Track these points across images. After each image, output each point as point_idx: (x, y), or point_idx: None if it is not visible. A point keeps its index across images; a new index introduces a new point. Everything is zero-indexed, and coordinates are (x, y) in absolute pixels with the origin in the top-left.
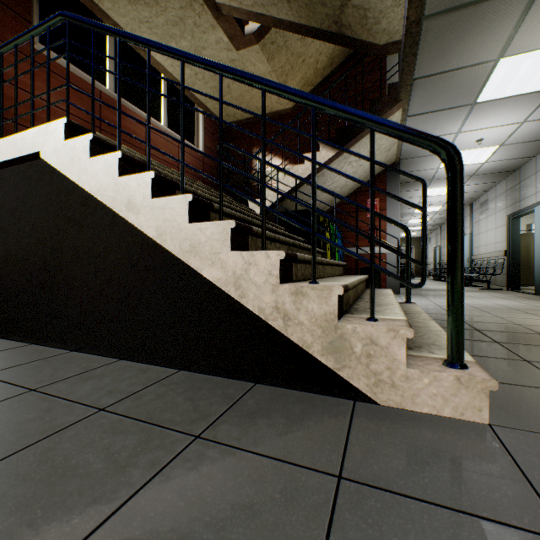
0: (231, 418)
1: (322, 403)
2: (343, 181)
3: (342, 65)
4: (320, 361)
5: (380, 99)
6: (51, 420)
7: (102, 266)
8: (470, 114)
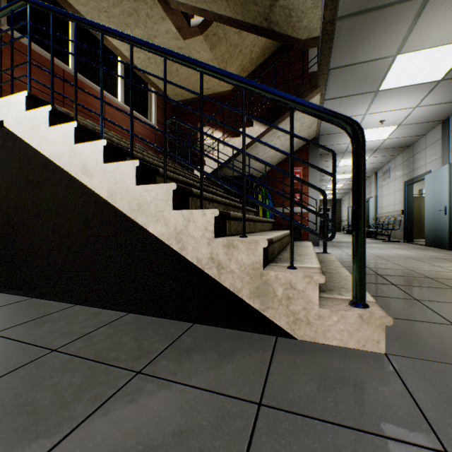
0: (170, 354)
1: (249, 339)
2: (273, 152)
3: (272, 56)
4: (248, 303)
5: (302, 85)
6: (5, 361)
7: (60, 222)
8: (374, 99)
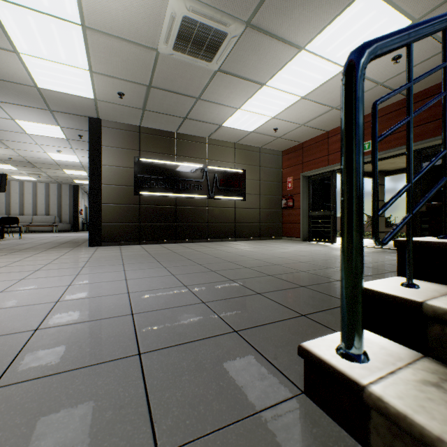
0: None
1: None
2: None
3: None
4: None
5: None
6: None
7: None
8: None
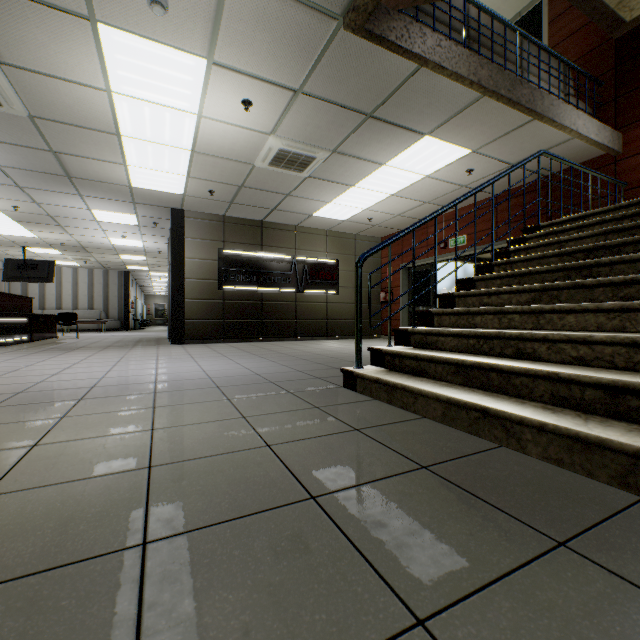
0: None
1: None
2: None
3: None
4: None
5: None
6: None
7: None
8: None
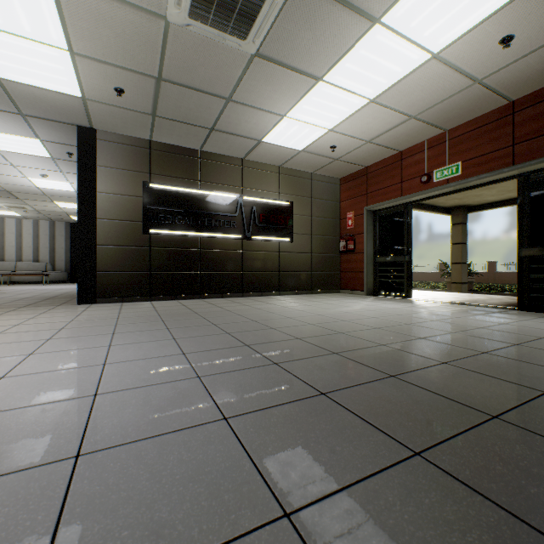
0: (537, 439)
1: None
2: None
3: None
4: None
5: None
6: (521, 379)
7: None
8: None
